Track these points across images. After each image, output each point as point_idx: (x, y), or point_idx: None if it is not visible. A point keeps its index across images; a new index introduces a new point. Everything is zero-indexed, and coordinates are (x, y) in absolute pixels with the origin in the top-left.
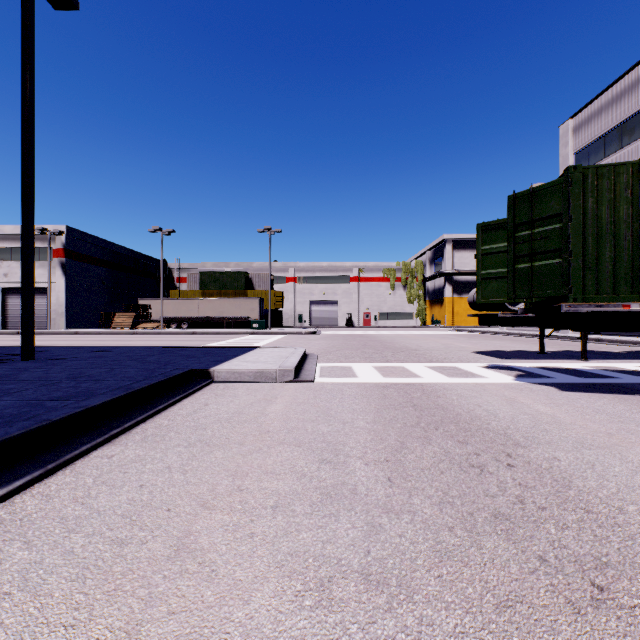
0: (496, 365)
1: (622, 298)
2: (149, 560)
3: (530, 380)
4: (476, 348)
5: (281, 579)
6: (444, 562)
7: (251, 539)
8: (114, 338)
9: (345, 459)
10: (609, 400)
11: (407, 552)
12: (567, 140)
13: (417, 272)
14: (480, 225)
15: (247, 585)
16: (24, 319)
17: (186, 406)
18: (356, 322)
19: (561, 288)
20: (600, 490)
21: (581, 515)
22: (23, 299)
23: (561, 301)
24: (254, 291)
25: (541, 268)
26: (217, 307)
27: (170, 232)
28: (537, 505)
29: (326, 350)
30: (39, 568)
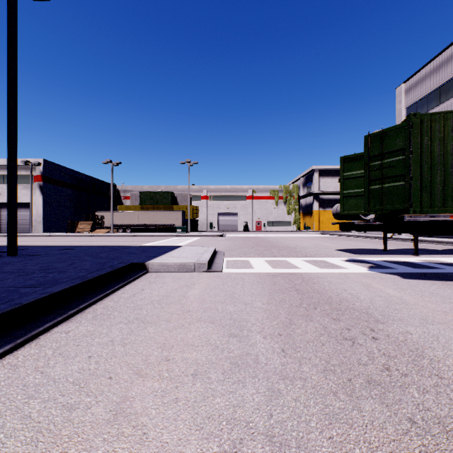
0: (353, 259)
1: (449, 210)
2: (92, 424)
3: (379, 270)
4: (337, 247)
5: (200, 441)
6: (333, 424)
7: (176, 404)
8: (77, 239)
9: (248, 333)
10: (439, 285)
11: (302, 415)
12: (401, 98)
13: (294, 192)
14: (342, 158)
15: (172, 447)
16: (9, 226)
17: (127, 291)
18: (250, 228)
19: (404, 203)
20: (447, 359)
21: (436, 381)
22: (8, 211)
23: (404, 213)
24: (178, 206)
25: (389, 188)
26: (151, 217)
27: (118, 163)
28: (400, 372)
29: (230, 248)
30: (0, 432)
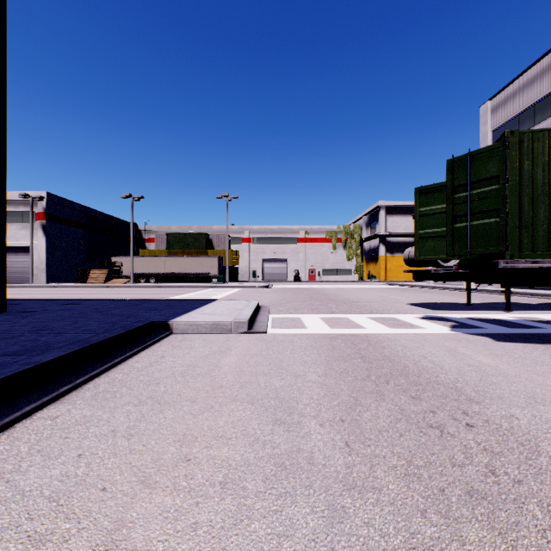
0: (431, 316)
1: None
2: None
3: (465, 330)
4: (410, 300)
5: None
6: None
7: (194, 532)
8: (88, 291)
9: (299, 419)
10: (543, 350)
11: (378, 550)
12: (486, 119)
13: (355, 234)
14: (418, 189)
15: None
16: None
17: (143, 359)
18: (302, 277)
19: (498, 245)
20: None
21: None
22: None
23: (497, 258)
24: (214, 250)
25: (479, 227)
26: (181, 264)
27: (139, 198)
28: (511, 477)
29: (277, 302)
30: None
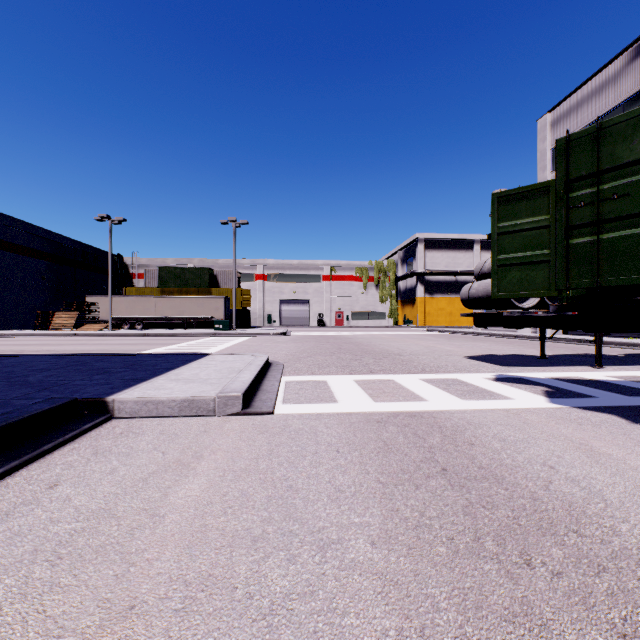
0: (506, 376)
1: None
2: None
3: (571, 402)
4: (464, 352)
5: None
6: None
7: None
8: (43, 341)
9: None
10: None
11: None
12: (545, 135)
13: (389, 271)
14: (496, 195)
15: None
16: None
17: (5, 493)
18: (328, 322)
19: None
20: None
21: None
22: None
23: None
24: (219, 289)
25: (614, 242)
26: (177, 306)
27: (120, 221)
28: None
29: (295, 356)
30: None
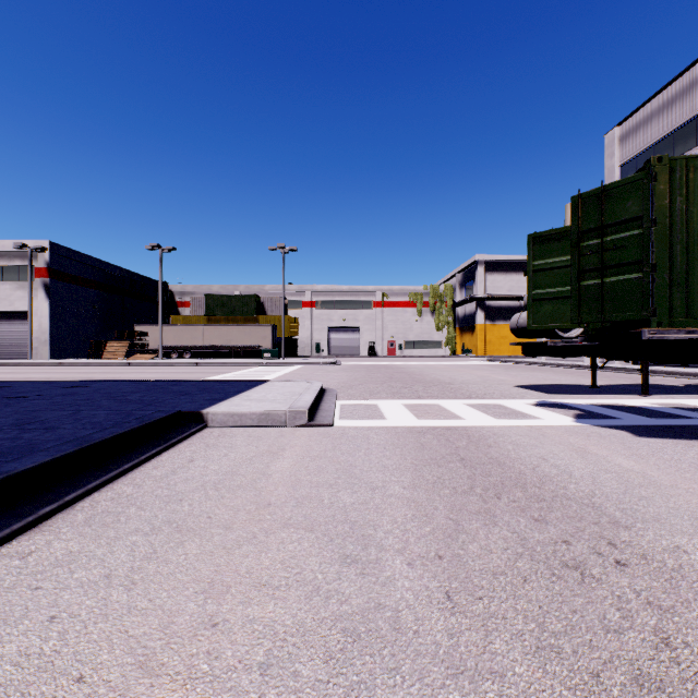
0: (547, 402)
1: None
2: None
3: (594, 422)
4: (517, 381)
5: None
6: None
7: None
8: (103, 370)
9: (378, 555)
10: None
11: None
12: (613, 150)
13: (446, 296)
14: (531, 236)
15: None
16: None
17: (164, 463)
18: (379, 351)
19: (641, 309)
20: None
21: None
22: None
23: (639, 326)
24: (266, 317)
25: (614, 285)
26: (224, 335)
27: (170, 250)
28: (695, 651)
29: (347, 384)
30: None
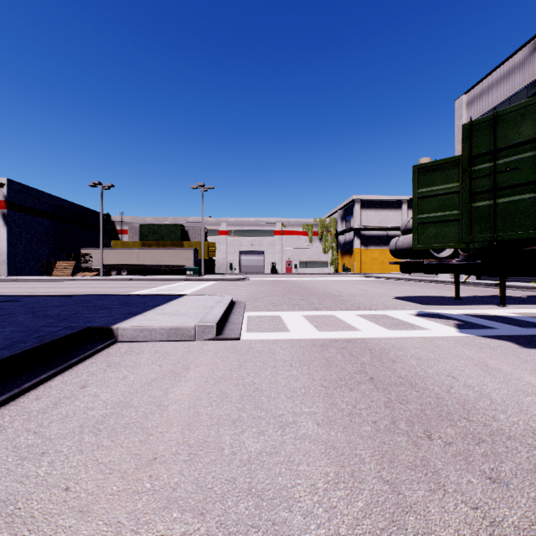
0: (425, 312)
1: None
2: None
3: (476, 332)
4: (393, 293)
5: None
6: None
7: None
8: (49, 285)
9: None
10: None
11: None
12: (461, 113)
13: (331, 227)
14: (416, 167)
15: None
16: None
17: (50, 391)
18: (279, 270)
19: (535, 228)
20: None
21: None
22: None
23: (529, 244)
24: (189, 242)
25: (507, 205)
26: (155, 256)
27: (109, 186)
28: None
29: (254, 297)
30: None
